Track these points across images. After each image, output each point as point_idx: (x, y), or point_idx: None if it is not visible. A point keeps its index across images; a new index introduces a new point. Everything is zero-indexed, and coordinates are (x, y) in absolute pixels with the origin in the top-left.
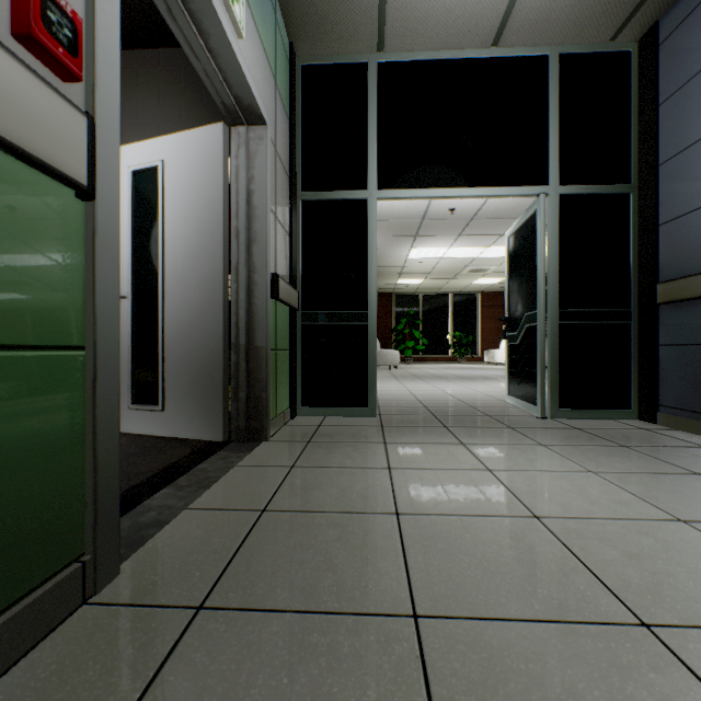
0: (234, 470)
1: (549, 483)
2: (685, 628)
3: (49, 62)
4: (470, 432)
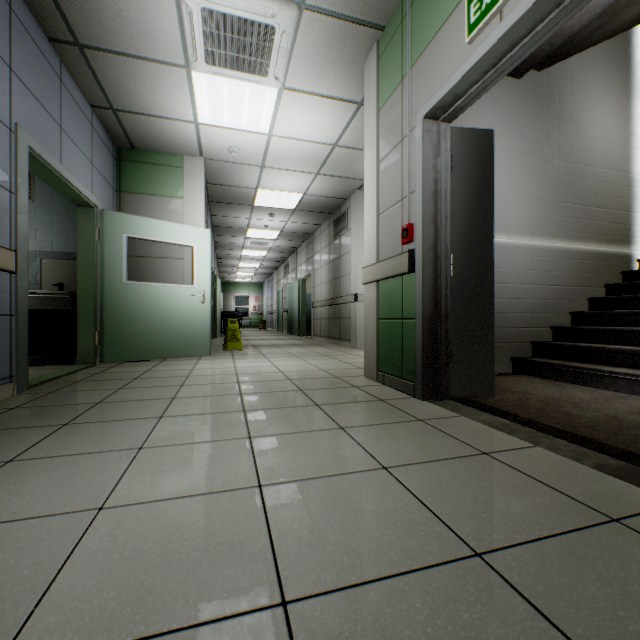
0: (519, 440)
1: (202, 471)
2: (232, 411)
3: (408, 243)
4: None
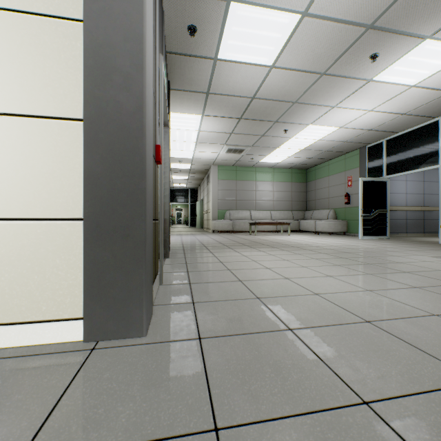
0: None
1: None
2: None
3: None
4: (428, 241)
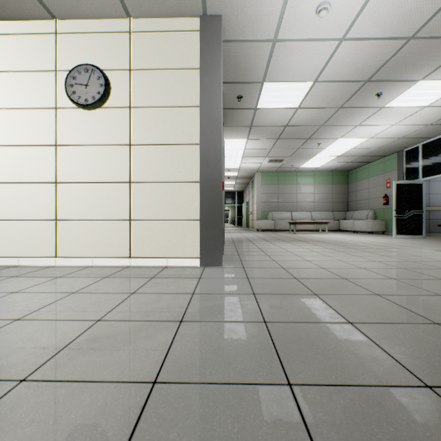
0: None
1: None
2: None
3: None
4: None
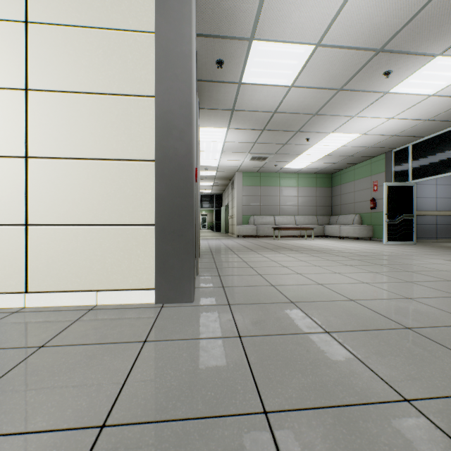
0: None
1: None
2: None
3: None
4: None
